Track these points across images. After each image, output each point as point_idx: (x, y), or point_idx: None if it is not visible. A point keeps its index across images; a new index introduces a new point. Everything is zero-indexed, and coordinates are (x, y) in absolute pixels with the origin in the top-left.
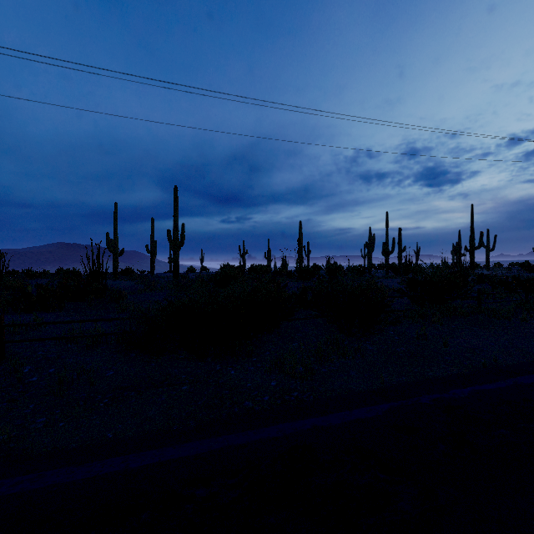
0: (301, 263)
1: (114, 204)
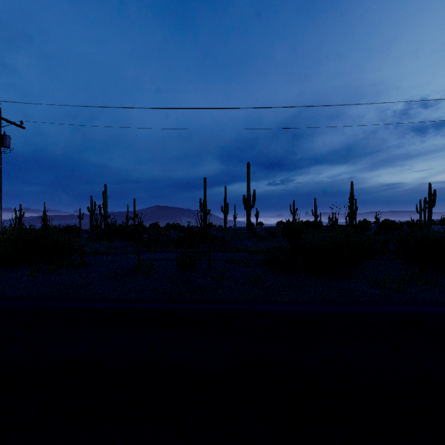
0: (352, 219)
1: (204, 178)
